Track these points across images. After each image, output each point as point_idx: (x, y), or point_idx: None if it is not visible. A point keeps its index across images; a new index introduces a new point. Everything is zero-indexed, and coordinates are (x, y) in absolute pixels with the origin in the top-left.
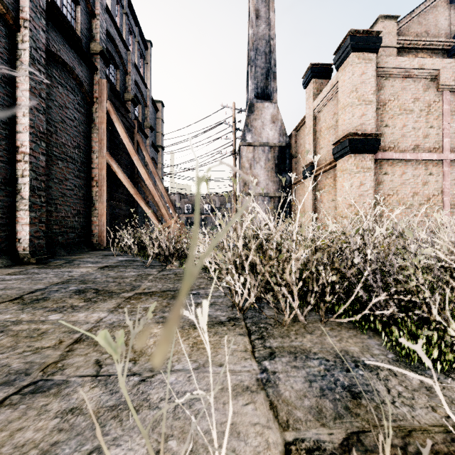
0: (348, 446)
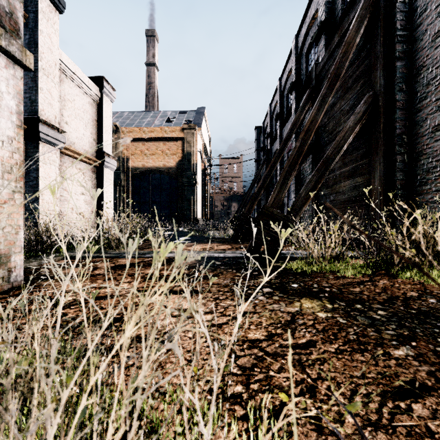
0: None
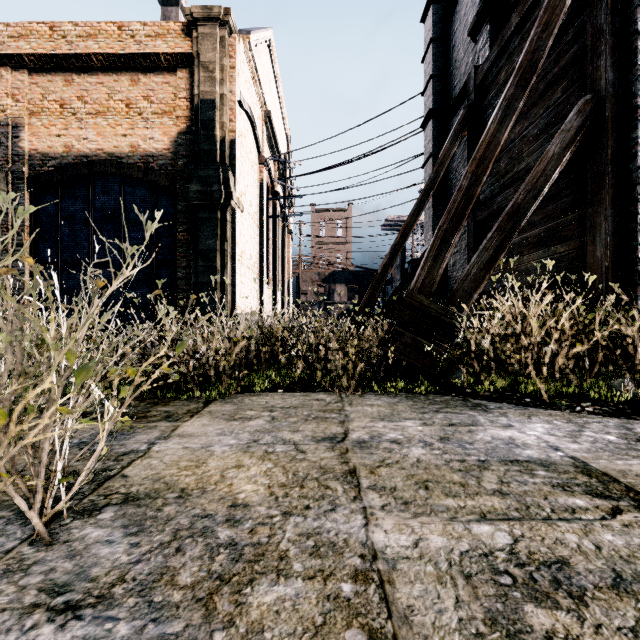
0: (157, 421)
